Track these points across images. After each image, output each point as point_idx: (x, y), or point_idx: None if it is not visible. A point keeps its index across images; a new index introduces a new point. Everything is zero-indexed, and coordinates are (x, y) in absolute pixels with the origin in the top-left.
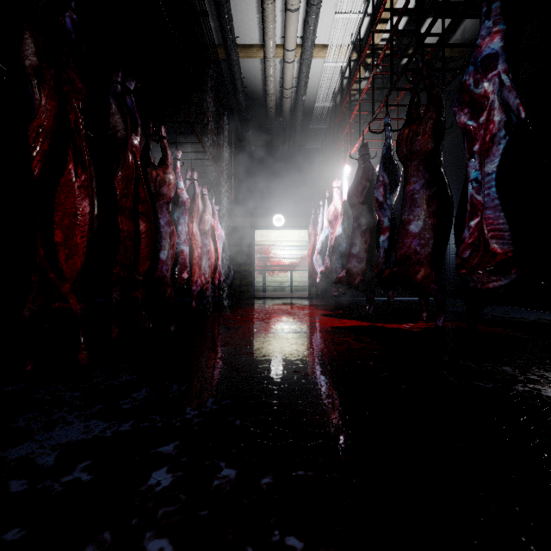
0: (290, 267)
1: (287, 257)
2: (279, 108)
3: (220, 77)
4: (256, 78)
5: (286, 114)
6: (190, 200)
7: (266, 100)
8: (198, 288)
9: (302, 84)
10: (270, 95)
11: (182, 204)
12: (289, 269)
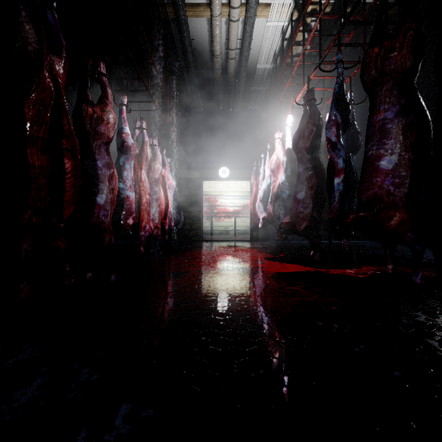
0: (234, 214)
1: (231, 205)
2: (224, 71)
3: (171, 38)
4: (203, 40)
5: (231, 76)
6: (139, 148)
7: (213, 61)
8: (147, 233)
9: (246, 45)
10: (216, 57)
11: (128, 149)
12: (233, 216)
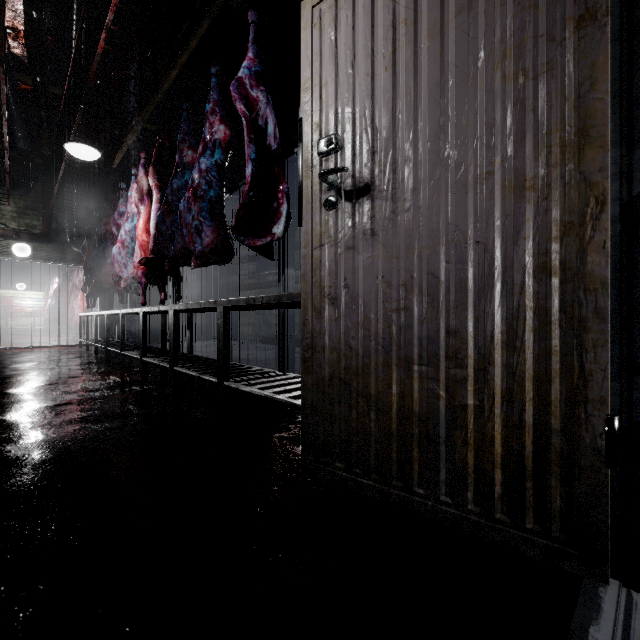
0: (33, 314)
1: (31, 307)
2: None
3: None
4: None
5: None
6: None
7: None
8: None
9: None
10: None
11: None
12: (32, 316)
